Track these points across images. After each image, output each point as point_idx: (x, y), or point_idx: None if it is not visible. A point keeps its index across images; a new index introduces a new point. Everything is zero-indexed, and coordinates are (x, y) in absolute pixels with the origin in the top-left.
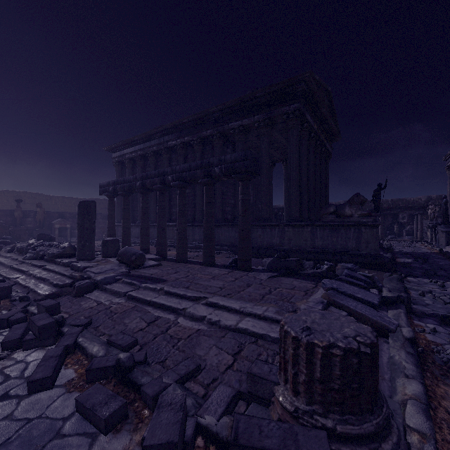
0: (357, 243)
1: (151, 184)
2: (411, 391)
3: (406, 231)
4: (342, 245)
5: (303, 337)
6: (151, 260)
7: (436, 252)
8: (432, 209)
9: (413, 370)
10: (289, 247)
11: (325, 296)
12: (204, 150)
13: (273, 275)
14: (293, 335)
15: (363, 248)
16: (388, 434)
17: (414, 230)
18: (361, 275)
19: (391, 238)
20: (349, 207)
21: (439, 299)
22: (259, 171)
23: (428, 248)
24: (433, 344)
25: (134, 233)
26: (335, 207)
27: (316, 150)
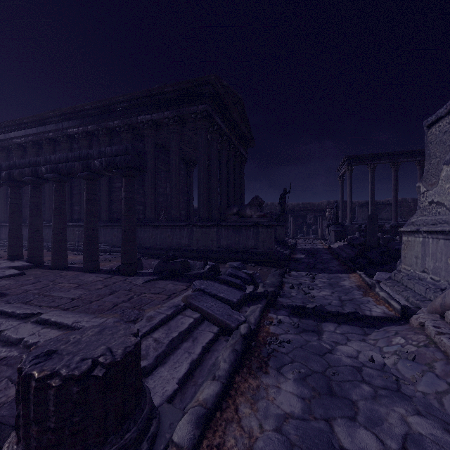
0: (256, 242)
1: (20, 175)
2: (205, 395)
3: (312, 230)
4: (243, 244)
5: (27, 367)
6: (12, 269)
7: (326, 247)
8: (329, 211)
9: (225, 369)
10: (197, 247)
11: (184, 299)
12: (111, 142)
13: (152, 279)
14: (18, 367)
15: (261, 247)
16: None
17: (318, 230)
18: (243, 273)
19: (301, 236)
20: (250, 208)
21: (301, 290)
22: (145, 168)
23: (323, 245)
24: (271, 335)
25: (24, 234)
26: (238, 208)
27: (230, 153)
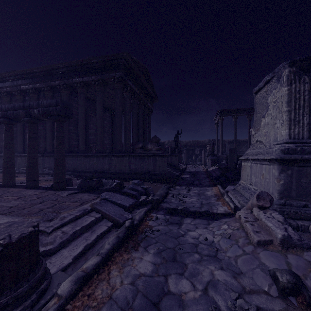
0: (154, 167)
1: None
2: (88, 265)
3: (199, 159)
4: (146, 168)
5: None
6: None
7: (205, 170)
8: (209, 146)
9: (107, 248)
10: (115, 170)
11: (91, 205)
12: (54, 96)
13: (74, 192)
14: None
15: (157, 170)
16: (15, 308)
17: (202, 158)
18: (140, 187)
19: (191, 163)
20: (150, 144)
21: (178, 198)
22: (72, 116)
23: (203, 168)
24: (148, 227)
25: None
26: (143, 143)
27: (140, 106)
